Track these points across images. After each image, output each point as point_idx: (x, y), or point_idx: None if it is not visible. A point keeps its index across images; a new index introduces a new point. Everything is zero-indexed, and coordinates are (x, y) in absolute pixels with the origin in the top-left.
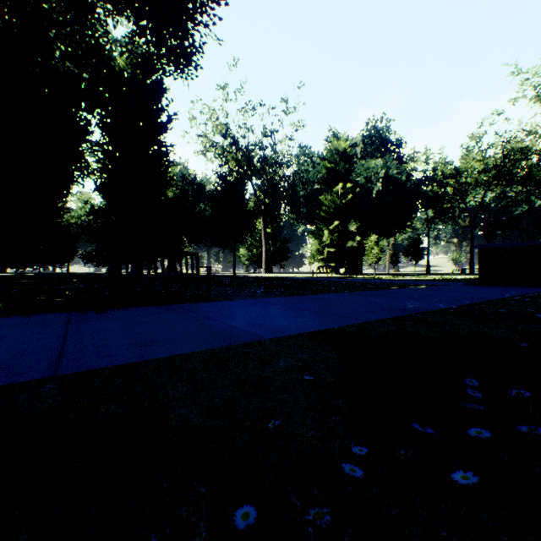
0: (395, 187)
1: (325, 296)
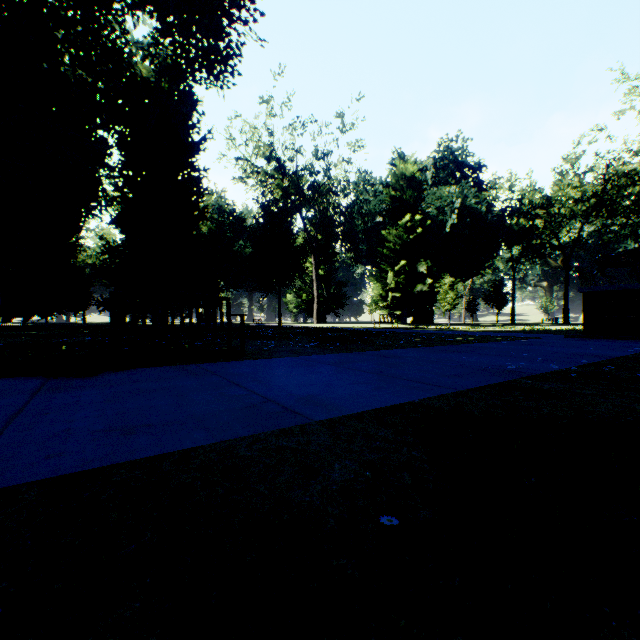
0: (473, 219)
1: (392, 352)
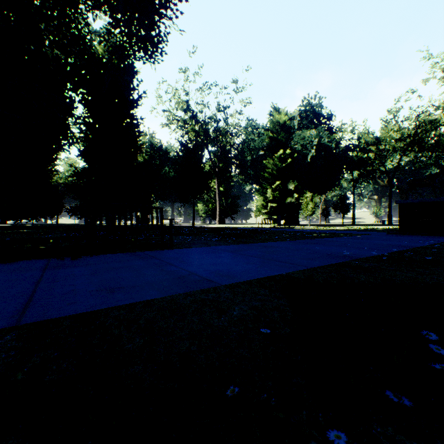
0: (326, 153)
1: (270, 244)
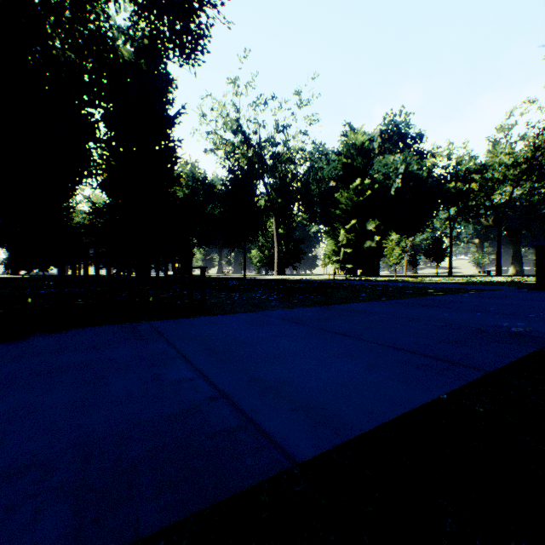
0: (415, 183)
1: (360, 306)
